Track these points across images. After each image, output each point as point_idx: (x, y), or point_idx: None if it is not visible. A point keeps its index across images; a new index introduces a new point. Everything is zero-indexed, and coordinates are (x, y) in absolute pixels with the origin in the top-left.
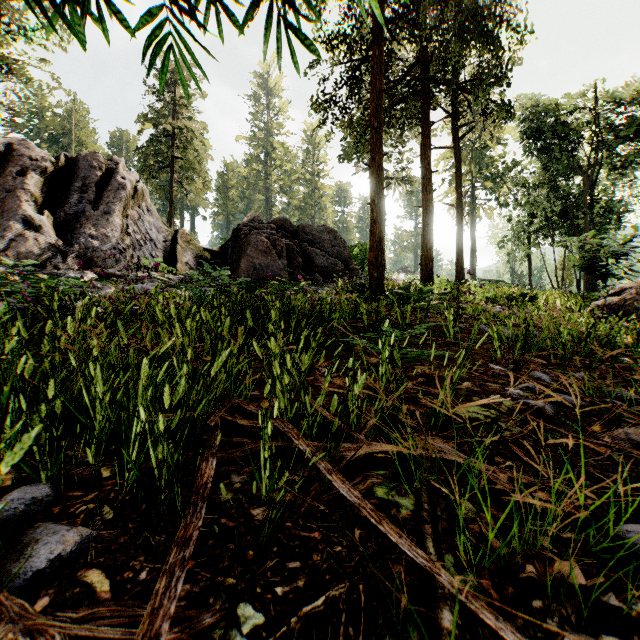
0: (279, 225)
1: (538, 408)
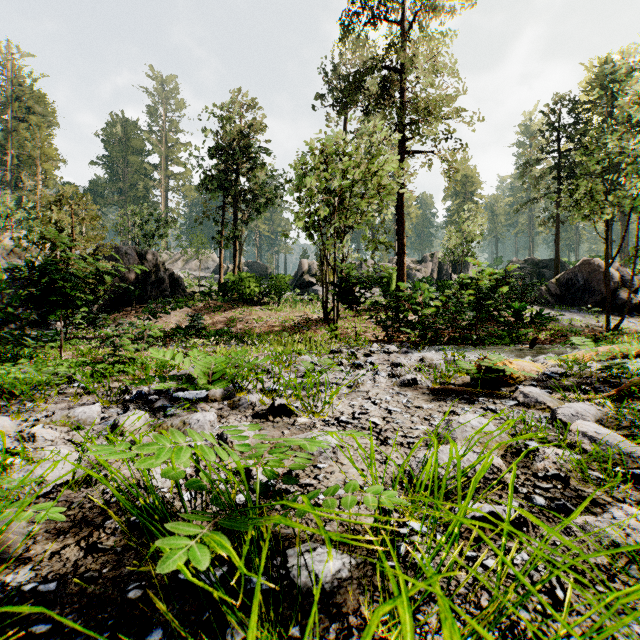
0: (528, 260)
1: None
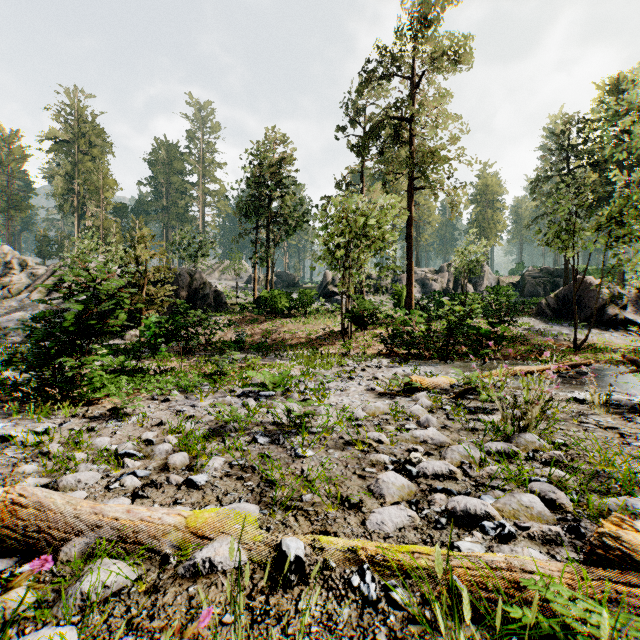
0: (544, 270)
1: None
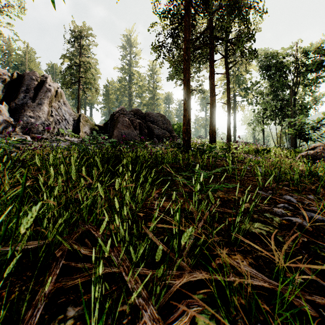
0: (135, 112)
1: (298, 223)
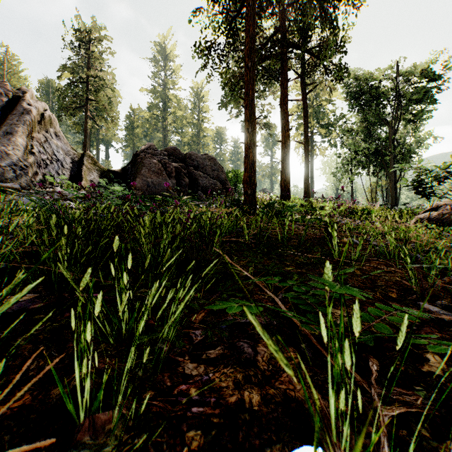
0: (170, 153)
1: None
